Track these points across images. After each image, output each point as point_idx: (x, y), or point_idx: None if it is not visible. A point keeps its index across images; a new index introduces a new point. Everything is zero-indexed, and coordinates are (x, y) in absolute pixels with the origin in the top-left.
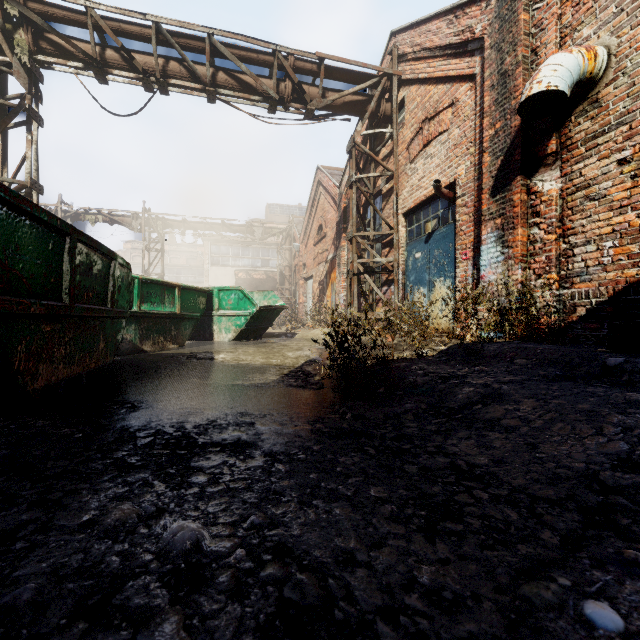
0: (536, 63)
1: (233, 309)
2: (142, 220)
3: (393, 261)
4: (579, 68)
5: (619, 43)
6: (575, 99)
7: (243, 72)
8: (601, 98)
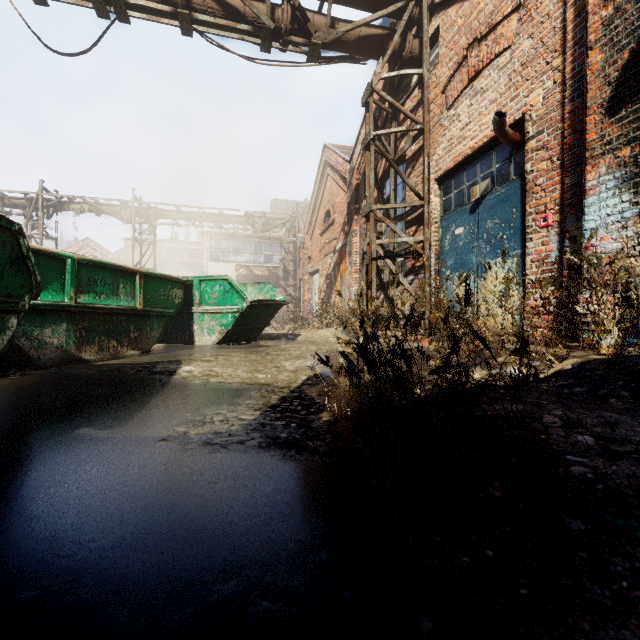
0: None
1: (218, 304)
2: (132, 209)
3: (423, 241)
4: None
5: None
6: None
7: None
8: None
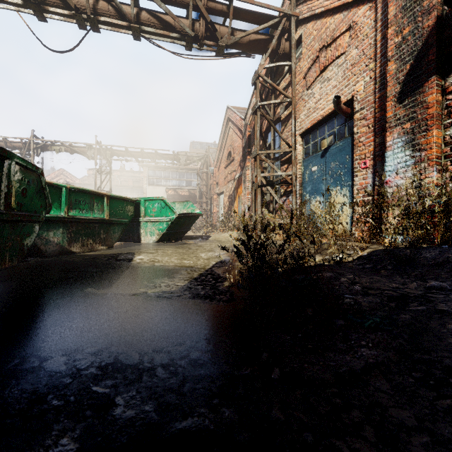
0: None
1: (156, 216)
2: (95, 150)
3: (291, 175)
4: None
5: None
6: None
7: (163, 12)
8: None
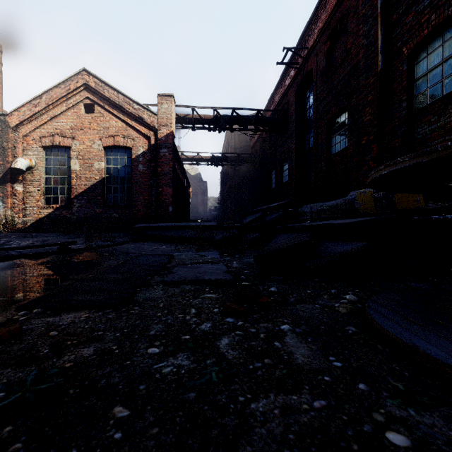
0: (15, 151)
1: None
2: None
3: None
4: (28, 165)
5: (38, 162)
6: (27, 169)
7: None
8: (34, 172)
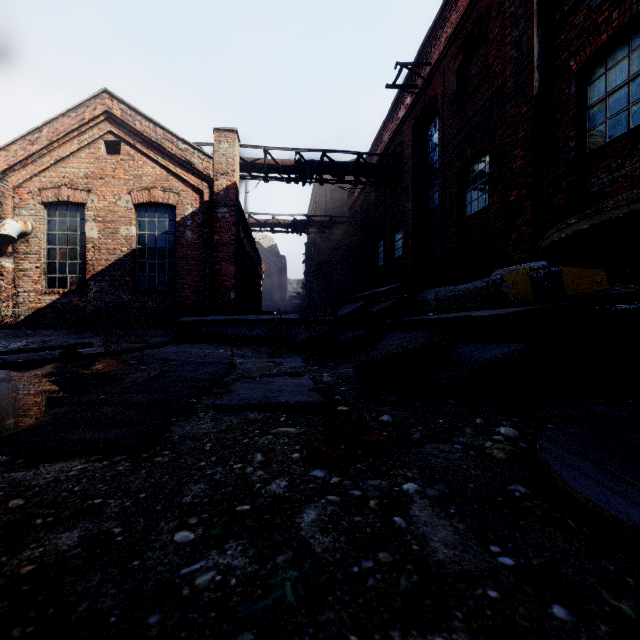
0: (2, 209)
1: None
2: None
3: None
4: (21, 229)
5: (36, 226)
6: (20, 236)
7: None
8: (30, 241)
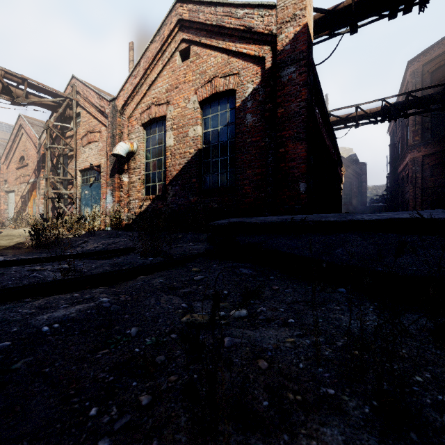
0: (122, 137)
1: None
2: None
3: (74, 193)
4: (128, 149)
5: (139, 145)
6: (131, 155)
7: None
8: (136, 158)
